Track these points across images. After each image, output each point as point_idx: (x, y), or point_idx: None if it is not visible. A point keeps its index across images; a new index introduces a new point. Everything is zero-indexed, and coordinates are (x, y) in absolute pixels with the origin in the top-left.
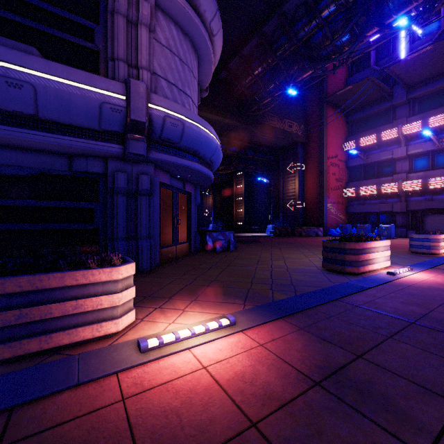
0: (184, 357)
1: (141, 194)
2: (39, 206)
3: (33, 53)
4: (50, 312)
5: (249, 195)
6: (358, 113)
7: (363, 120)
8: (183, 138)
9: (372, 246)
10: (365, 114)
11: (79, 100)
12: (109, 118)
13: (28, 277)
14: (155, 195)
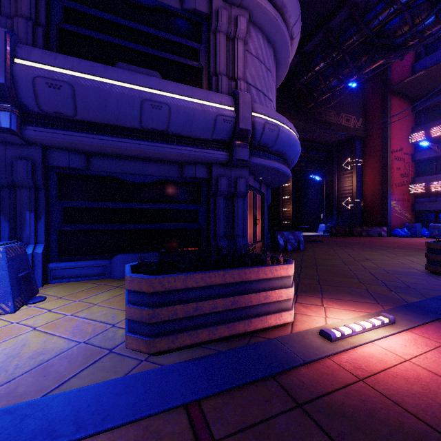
0: (376, 349)
1: (237, 196)
2: (158, 208)
3: (157, 77)
4: (251, 300)
5: (297, 193)
6: (428, 100)
7: (434, 107)
8: (276, 142)
9: None
10: (437, 100)
11: (200, 115)
12: (220, 128)
13: (237, 270)
14: (246, 197)
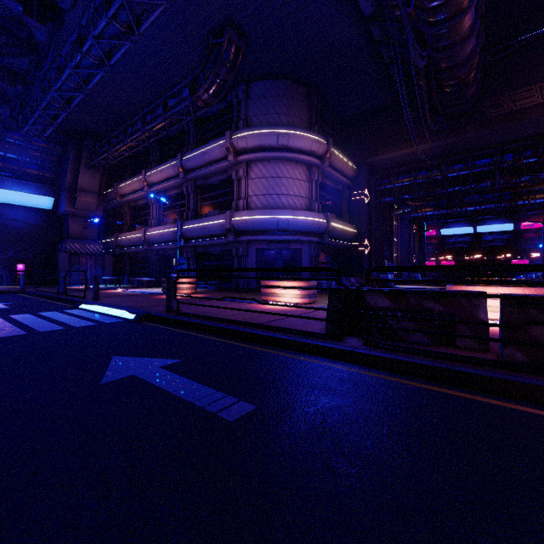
0: None
1: (241, 256)
2: (222, 264)
3: (217, 212)
4: None
5: None
6: None
7: None
8: (248, 227)
9: (275, 284)
10: None
11: (215, 227)
12: (223, 230)
13: None
14: (252, 256)
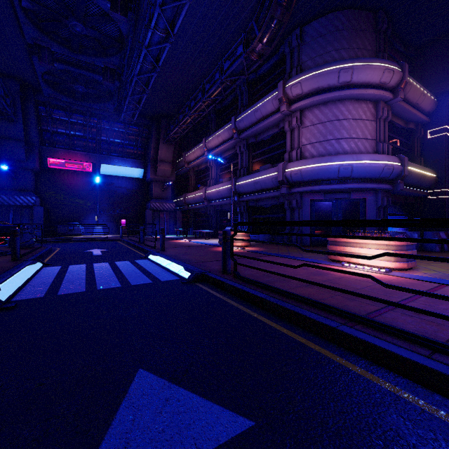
0: None
1: (294, 209)
2: (273, 217)
3: (268, 166)
4: None
5: None
6: None
7: None
8: (303, 177)
9: (349, 241)
10: None
11: (267, 181)
12: (275, 182)
13: None
14: (306, 208)
